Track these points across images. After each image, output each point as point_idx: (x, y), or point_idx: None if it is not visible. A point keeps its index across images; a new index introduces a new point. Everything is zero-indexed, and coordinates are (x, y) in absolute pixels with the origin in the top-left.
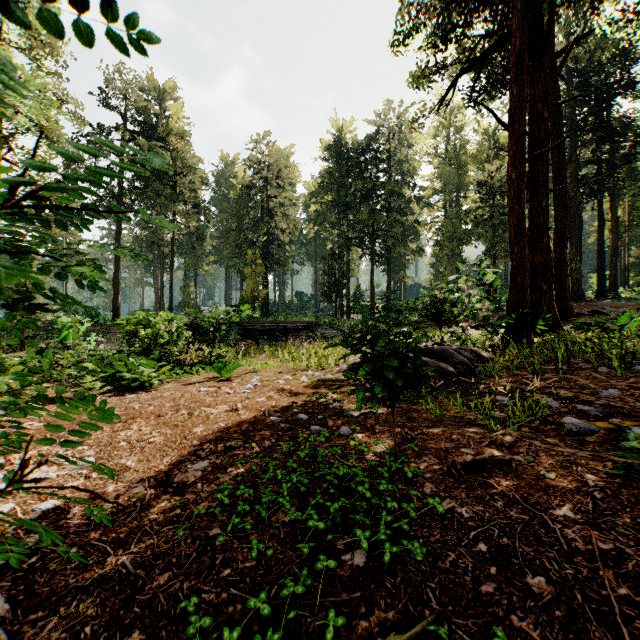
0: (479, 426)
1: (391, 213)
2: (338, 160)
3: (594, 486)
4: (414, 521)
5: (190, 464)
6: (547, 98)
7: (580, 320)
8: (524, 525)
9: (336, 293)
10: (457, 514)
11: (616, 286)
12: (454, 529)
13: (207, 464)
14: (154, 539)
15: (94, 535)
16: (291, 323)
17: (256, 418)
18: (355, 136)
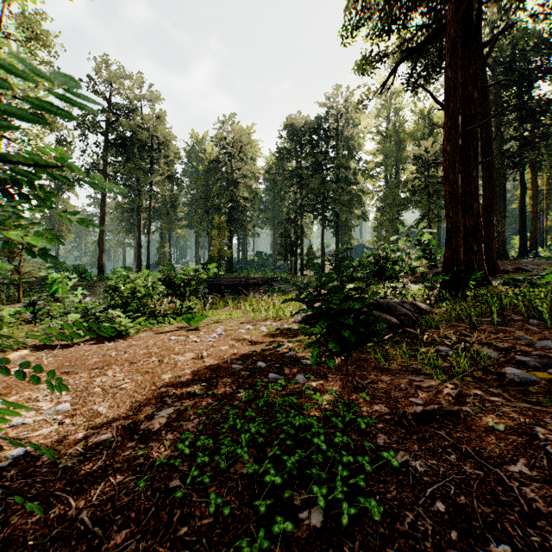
0: (424, 375)
1: (339, 183)
2: (293, 137)
3: (544, 439)
4: (369, 475)
5: (156, 411)
6: (477, 81)
7: (506, 276)
8: (480, 482)
9: (291, 253)
10: (411, 468)
11: (536, 246)
12: (410, 485)
13: (172, 411)
14: (116, 490)
15: (59, 485)
16: (252, 279)
17: (219, 366)
18: (308, 116)
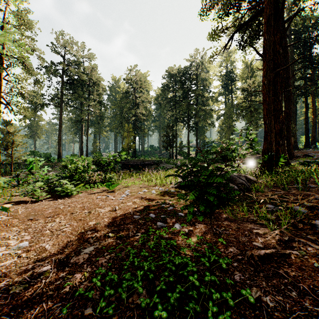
0: (260, 225)
1: (198, 105)
2: (171, 78)
3: None
4: (232, 308)
5: (82, 248)
6: (282, 42)
7: (298, 159)
8: None
9: (170, 146)
10: (264, 303)
11: (315, 142)
12: None
13: (93, 249)
14: (45, 316)
15: (7, 309)
16: (147, 161)
17: (125, 216)
18: (180, 66)
